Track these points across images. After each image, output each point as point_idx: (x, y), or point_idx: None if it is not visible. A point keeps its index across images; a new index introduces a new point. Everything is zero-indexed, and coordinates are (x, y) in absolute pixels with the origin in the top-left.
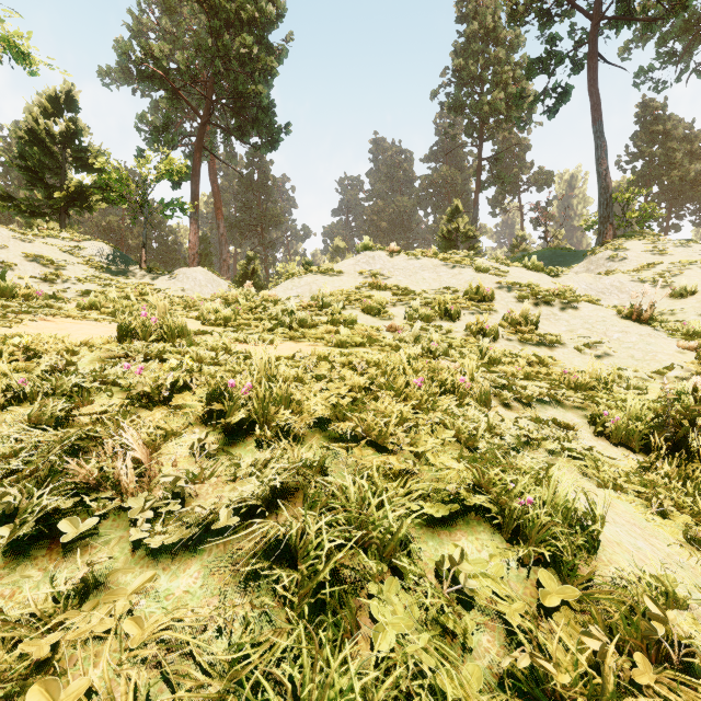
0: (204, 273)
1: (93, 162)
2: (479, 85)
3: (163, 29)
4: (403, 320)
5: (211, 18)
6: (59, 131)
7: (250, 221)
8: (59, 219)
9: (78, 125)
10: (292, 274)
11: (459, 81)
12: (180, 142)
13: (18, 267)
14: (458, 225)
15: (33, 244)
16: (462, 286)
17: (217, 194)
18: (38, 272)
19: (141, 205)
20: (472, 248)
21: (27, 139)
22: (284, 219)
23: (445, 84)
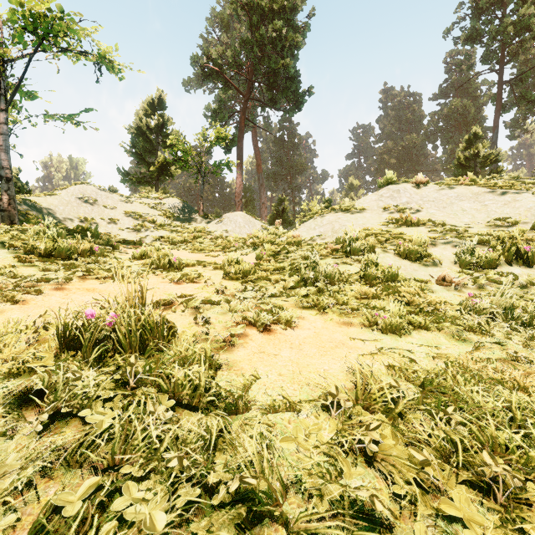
0: (243, 216)
1: (174, 142)
2: (500, 9)
3: (222, 41)
4: (452, 265)
5: (252, 18)
6: (154, 125)
7: (281, 172)
8: (154, 185)
9: (165, 118)
10: (315, 213)
11: (476, 11)
12: (230, 118)
13: (119, 222)
14: (477, 150)
15: (132, 204)
16: (523, 216)
17: (258, 154)
18: (131, 224)
19: (200, 168)
20: (494, 171)
21: (136, 133)
22: (307, 167)
23: (459, 19)
